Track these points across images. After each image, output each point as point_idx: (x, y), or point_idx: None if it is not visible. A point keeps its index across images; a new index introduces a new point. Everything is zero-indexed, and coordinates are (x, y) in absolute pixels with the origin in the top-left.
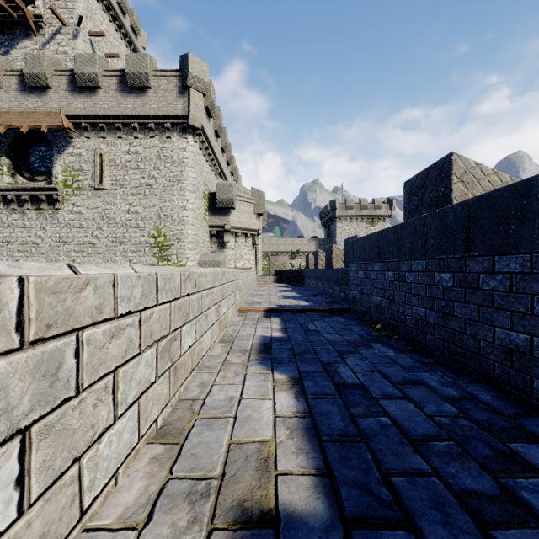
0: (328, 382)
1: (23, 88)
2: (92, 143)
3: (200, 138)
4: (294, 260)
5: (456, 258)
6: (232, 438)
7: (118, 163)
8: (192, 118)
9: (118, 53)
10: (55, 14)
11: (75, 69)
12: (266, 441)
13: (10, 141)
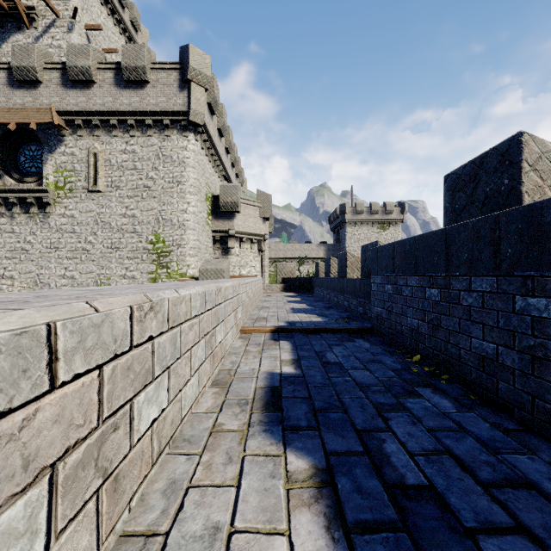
0: (376, 480)
1: (11, 82)
2: (85, 142)
3: (202, 136)
4: (302, 266)
5: None
6: None
7: (113, 163)
8: (193, 114)
9: (116, 48)
10: (48, 6)
11: (66, 61)
12: None
13: None
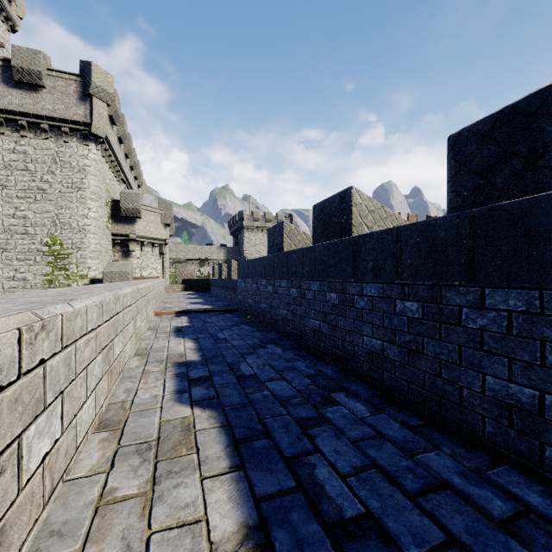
0: (211, 339)
1: None
2: None
3: (103, 146)
4: (203, 268)
5: (273, 279)
6: (167, 354)
7: None
8: (95, 127)
9: None
10: None
11: None
12: (182, 354)
13: None
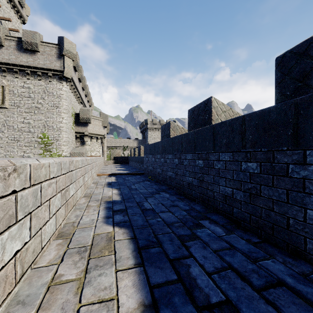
0: (127, 188)
1: None
2: None
3: (70, 83)
4: (125, 151)
5: (164, 154)
6: (102, 196)
7: (15, 93)
8: (66, 72)
9: (10, 18)
10: None
11: None
12: (110, 196)
13: None
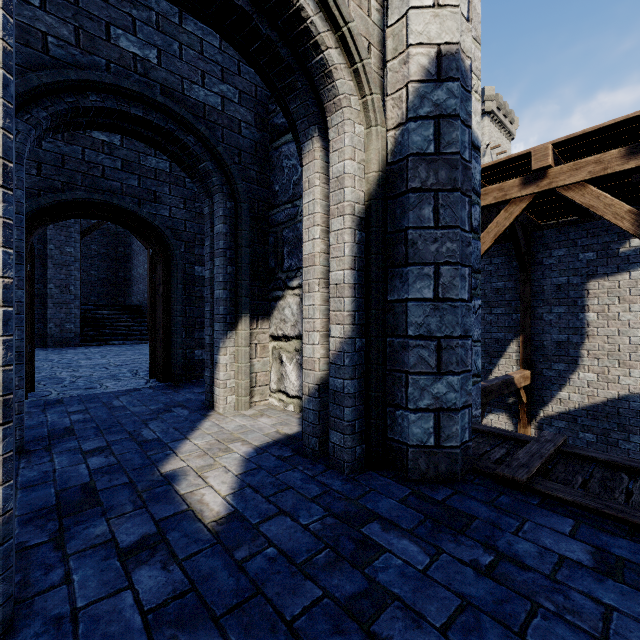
0: None
1: None
2: None
3: None
4: None
5: None
6: None
7: None
8: None
9: (505, 150)
10: None
11: None
12: None
13: None
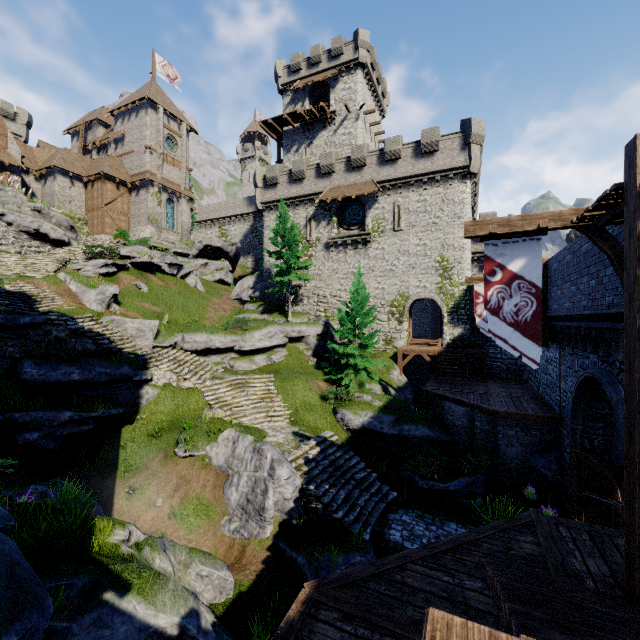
0: None
1: (347, 169)
2: (391, 199)
3: (472, 180)
4: None
5: None
6: None
7: (410, 210)
8: (472, 167)
9: (379, 121)
10: (346, 108)
11: (385, 149)
12: None
13: (338, 205)
